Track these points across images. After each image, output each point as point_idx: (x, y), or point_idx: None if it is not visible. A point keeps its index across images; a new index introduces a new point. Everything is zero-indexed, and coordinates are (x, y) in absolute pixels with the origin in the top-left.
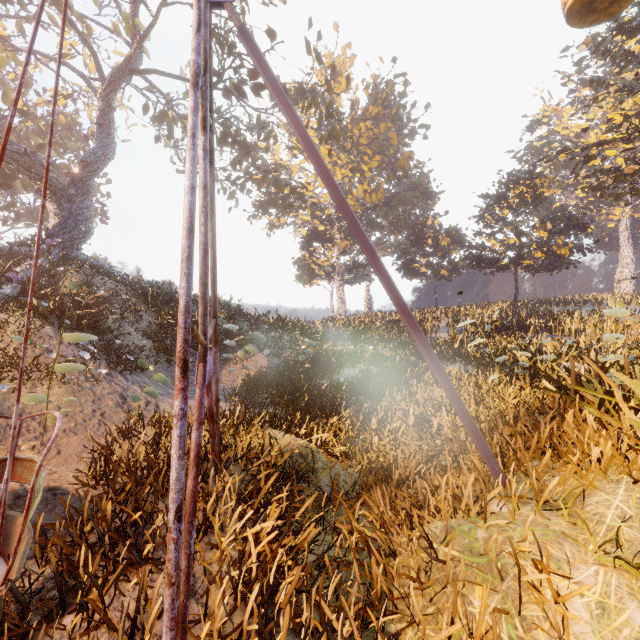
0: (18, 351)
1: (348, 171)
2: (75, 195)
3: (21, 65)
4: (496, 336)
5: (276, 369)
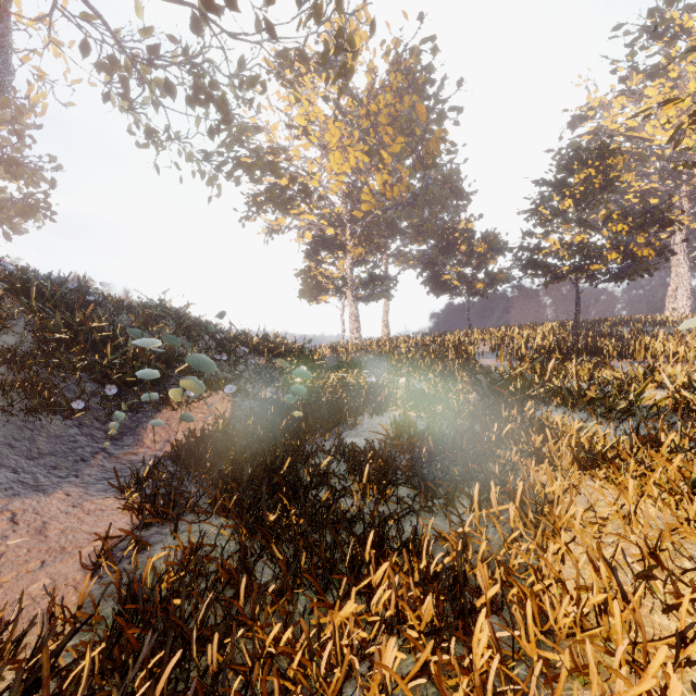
0: None
1: (363, 155)
2: None
3: None
4: (568, 363)
5: (245, 418)
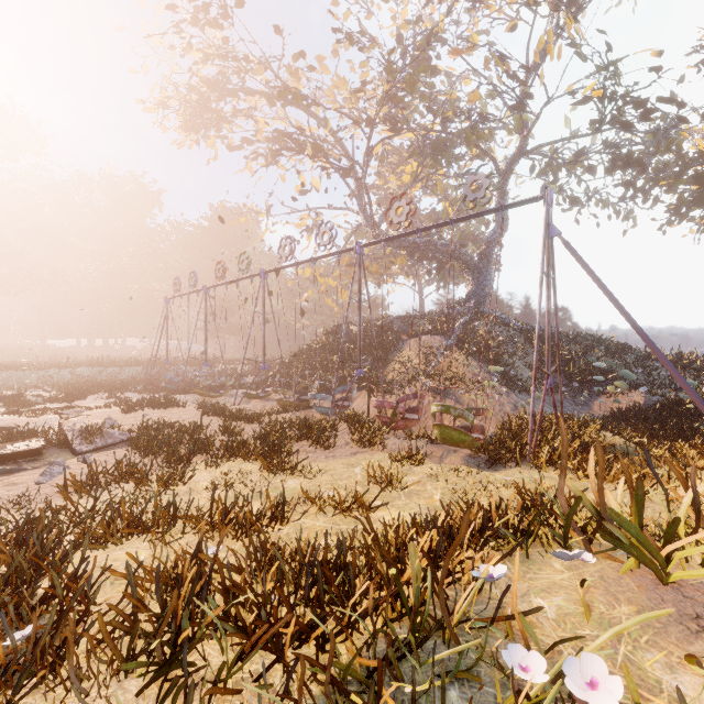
0: (463, 374)
1: None
2: (482, 267)
3: (450, 187)
4: None
5: (653, 406)
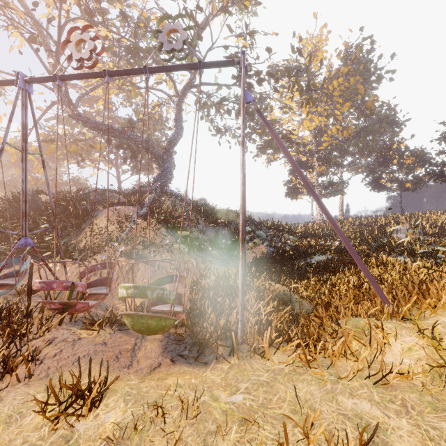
0: (153, 239)
1: (324, 117)
2: (165, 159)
3: (142, 96)
4: None
5: (272, 254)
